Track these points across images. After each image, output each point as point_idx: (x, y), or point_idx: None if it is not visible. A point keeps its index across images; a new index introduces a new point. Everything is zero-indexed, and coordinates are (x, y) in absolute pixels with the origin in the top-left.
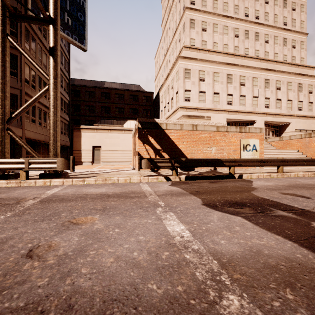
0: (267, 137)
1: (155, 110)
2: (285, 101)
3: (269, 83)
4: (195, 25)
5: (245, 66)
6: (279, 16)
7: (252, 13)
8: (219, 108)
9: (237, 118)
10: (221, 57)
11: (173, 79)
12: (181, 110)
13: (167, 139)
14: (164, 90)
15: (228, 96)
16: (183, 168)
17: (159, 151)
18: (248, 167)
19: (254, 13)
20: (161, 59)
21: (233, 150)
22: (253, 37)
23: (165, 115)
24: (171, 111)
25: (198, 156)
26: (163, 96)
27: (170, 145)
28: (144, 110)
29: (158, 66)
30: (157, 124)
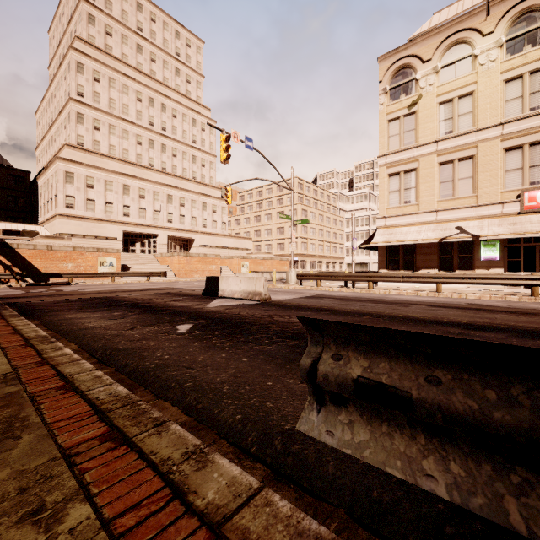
0: (173, 250)
1: (33, 201)
2: (189, 218)
3: (173, 199)
4: (85, 121)
5: (145, 179)
6: (189, 134)
7: (158, 123)
8: (113, 218)
9: (136, 231)
10: (118, 164)
11: (52, 176)
12: (61, 217)
13: (18, 257)
14: (44, 182)
15: (125, 207)
16: (37, 280)
17: (9, 267)
18: (106, 278)
19: (161, 124)
20: (45, 127)
21: (90, 266)
22: (160, 148)
23: (45, 215)
24: (50, 214)
25: (54, 271)
26: (43, 189)
27: (22, 262)
28: (11, 198)
29: (41, 132)
30: (7, 244)
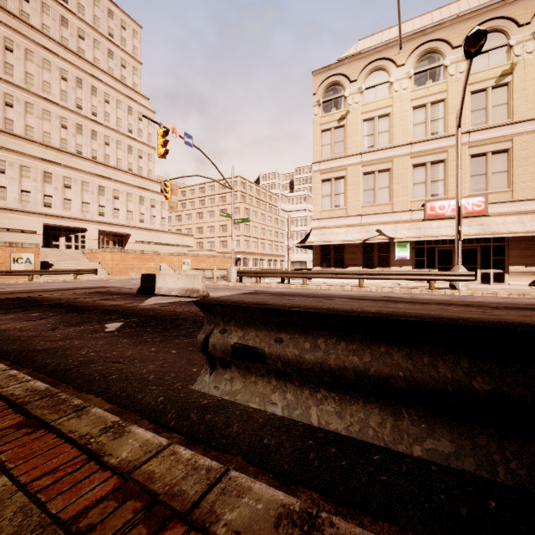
0: (105, 246)
1: None
2: (124, 212)
3: (105, 191)
4: None
5: (72, 167)
6: (124, 122)
7: (87, 107)
8: (31, 209)
9: (61, 224)
10: (37, 147)
11: None
12: None
13: None
14: None
15: (46, 197)
16: None
17: None
18: (22, 277)
19: (91, 108)
20: None
21: (0, 263)
22: (89, 134)
23: None
24: None
25: None
26: None
27: None
28: None
29: None
30: None
